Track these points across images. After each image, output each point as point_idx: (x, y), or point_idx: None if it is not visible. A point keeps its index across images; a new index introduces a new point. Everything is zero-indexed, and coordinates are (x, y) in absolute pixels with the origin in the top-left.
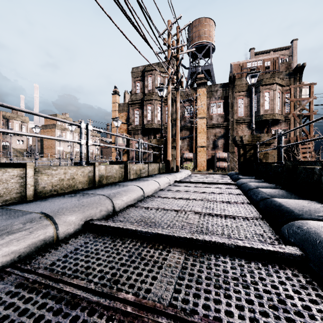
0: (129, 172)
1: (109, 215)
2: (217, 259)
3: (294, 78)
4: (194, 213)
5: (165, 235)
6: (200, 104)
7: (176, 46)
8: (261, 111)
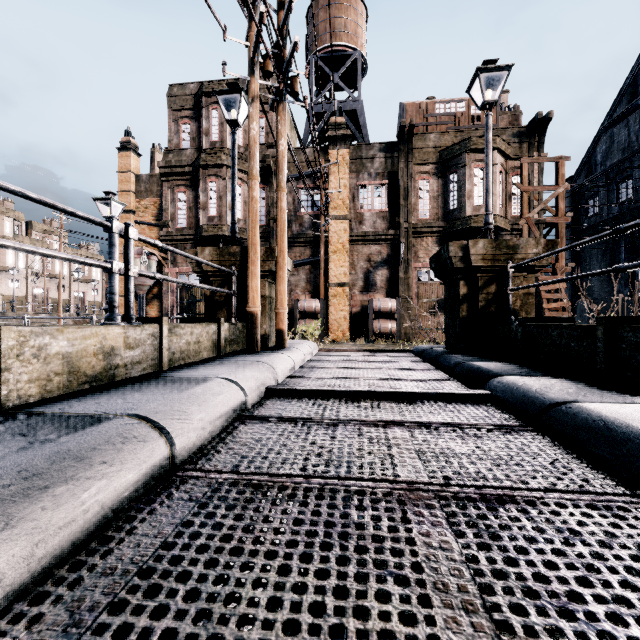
0: (4, 370)
1: None
2: None
3: (530, 143)
4: None
5: None
6: (336, 185)
7: None
8: (467, 209)
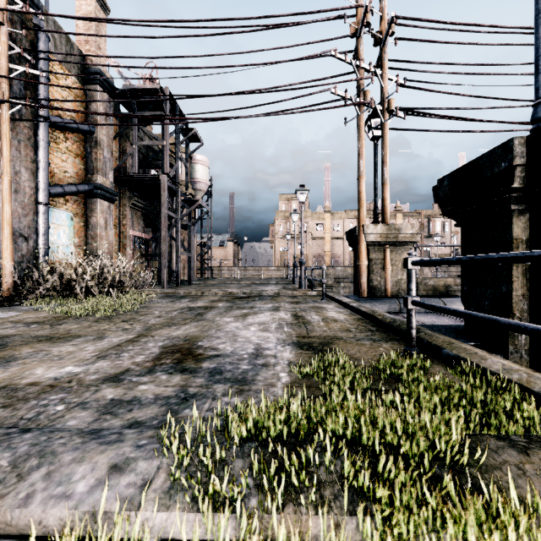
0: None
1: None
2: None
3: None
4: None
5: None
6: None
7: None
8: None
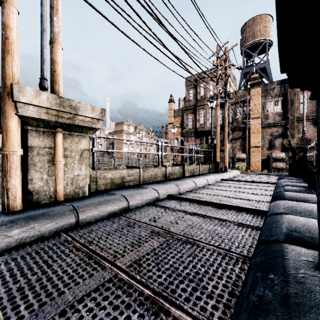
0: (186, 171)
1: (177, 194)
2: (227, 210)
3: None
4: (226, 197)
5: (205, 201)
6: (254, 104)
7: (224, 66)
8: None
